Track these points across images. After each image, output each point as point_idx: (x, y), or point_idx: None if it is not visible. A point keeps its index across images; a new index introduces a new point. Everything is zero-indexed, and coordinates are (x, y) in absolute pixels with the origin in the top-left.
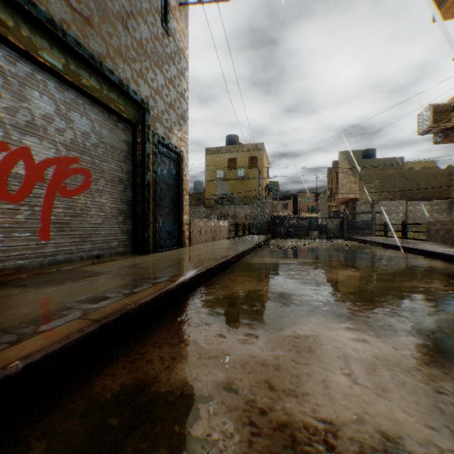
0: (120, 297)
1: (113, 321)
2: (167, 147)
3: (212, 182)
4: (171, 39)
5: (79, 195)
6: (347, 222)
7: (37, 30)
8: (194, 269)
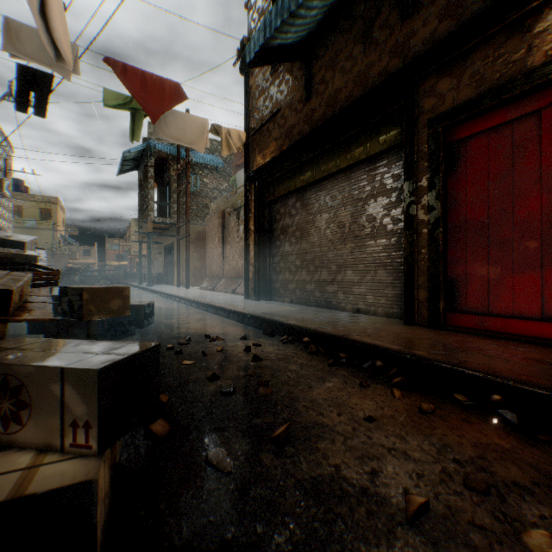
0: None
1: None
2: None
3: None
4: None
5: None
6: (126, 273)
7: None
8: None
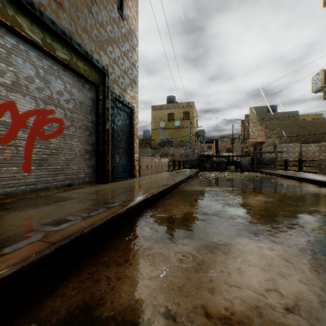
0: (78, 220)
1: (68, 243)
2: (122, 103)
3: (156, 130)
4: (125, 22)
5: (54, 138)
6: (256, 159)
7: (20, 11)
8: (141, 195)
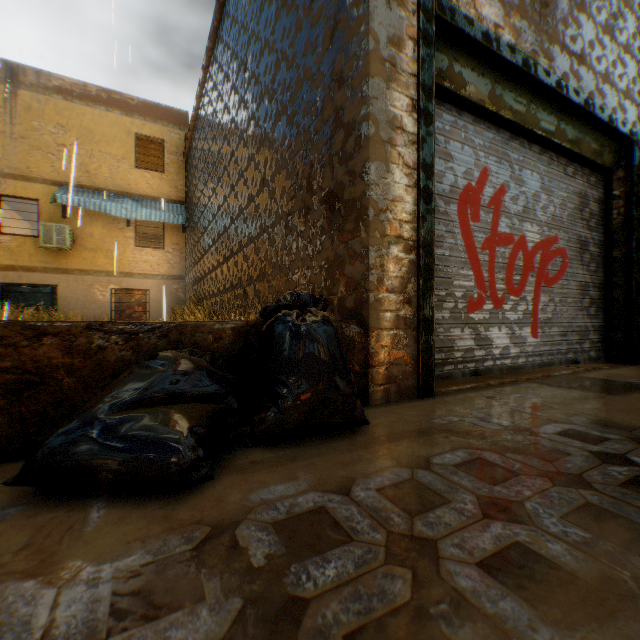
0: None
1: None
2: None
3: None
4: None
5: (555, 283)
6: None
7: (538, 101)
8: None
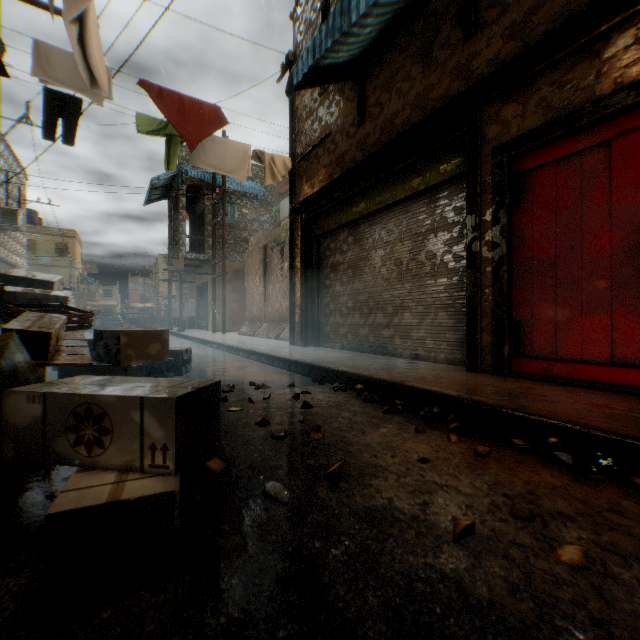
0: None
1: None
2: None
3: None
4: None
5: None
6: (153, 316)
7: None
8: None
